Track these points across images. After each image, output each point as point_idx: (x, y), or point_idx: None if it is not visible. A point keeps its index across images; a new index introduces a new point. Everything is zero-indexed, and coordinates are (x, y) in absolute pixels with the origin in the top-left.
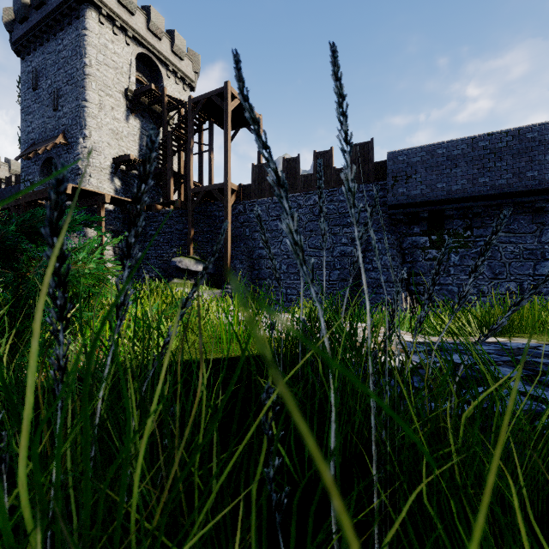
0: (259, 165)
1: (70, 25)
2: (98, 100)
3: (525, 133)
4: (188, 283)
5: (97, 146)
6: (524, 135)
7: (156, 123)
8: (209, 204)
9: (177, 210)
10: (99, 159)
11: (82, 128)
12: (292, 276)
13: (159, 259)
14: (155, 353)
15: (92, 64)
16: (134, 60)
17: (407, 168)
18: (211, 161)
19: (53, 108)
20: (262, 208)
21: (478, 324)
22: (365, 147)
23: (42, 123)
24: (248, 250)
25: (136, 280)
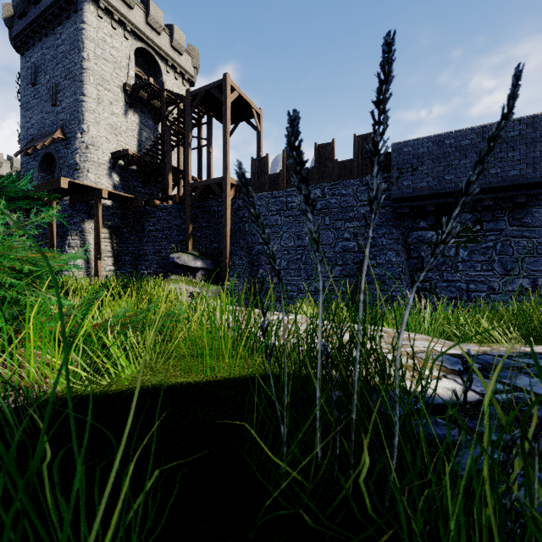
0: (259, 158)
1: (68, 19)
2: (96, 95)
3: (540, 121)
4: (186, 279)
5: (95, 141)
6: (539, 123)
7: (155, 119)
8: (208, 199)
9: (175, 205)
10: (97, 154)
11: (80, 122)
12: (293, 272)
13: (158, 255)
14: (113, 375)
15: (90, 58)
16: (132, 54)
17: (413, 160)
18: (210, 156)
19: (52, 103)
20: (262, 202)
21: (517, 329)
22: (369, 138)
23: (41, 119)
24: (247, 245)
25: (134, 276)
